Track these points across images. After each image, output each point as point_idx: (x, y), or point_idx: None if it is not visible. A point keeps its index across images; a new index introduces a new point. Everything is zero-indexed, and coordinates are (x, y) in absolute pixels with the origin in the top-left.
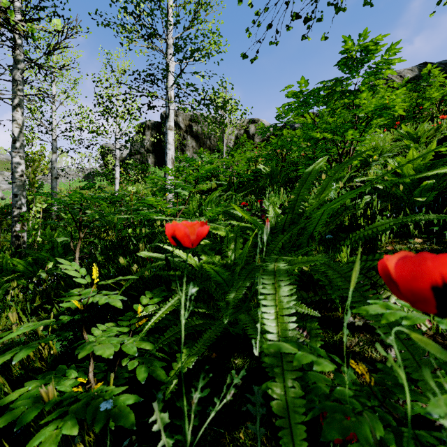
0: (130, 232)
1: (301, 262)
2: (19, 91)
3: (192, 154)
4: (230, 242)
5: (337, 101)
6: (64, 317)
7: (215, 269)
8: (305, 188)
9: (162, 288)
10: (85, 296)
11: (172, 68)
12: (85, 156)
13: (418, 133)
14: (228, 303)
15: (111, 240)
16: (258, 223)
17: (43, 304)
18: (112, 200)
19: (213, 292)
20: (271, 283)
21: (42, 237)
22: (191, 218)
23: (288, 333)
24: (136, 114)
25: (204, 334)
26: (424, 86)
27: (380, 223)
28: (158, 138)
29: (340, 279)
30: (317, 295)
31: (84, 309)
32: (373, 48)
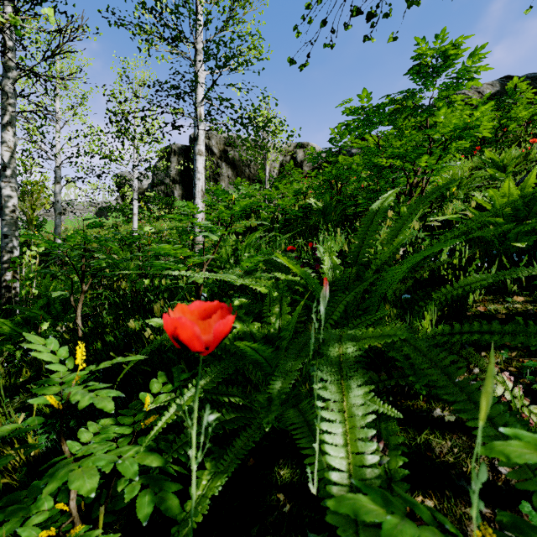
0: (147, 284)
1: (372, 337)
2: (10, 106)
3: (227, 184)
4: (274, 303)
5: (407, 120)
6: (33, 421)
7: (252, 346)
8: (371, 231)
9: (181, 368)
10: (68, 386)
11: (202, 78)
12: (96, 187)
13: (505, 160)
14: (271, 399)
15: (122, 294)
16: (311, 277)
17: (32, 378)
18: (128, 241)
19: (250, 374)
20: (334, 379)
21: (37, 289)
22: (224, 267)
23: (366, 473)
24: (159, 136)
25: (236, 440)
26: (509, 103)
27: (474, 278)
28: (187, 166)
29: (434, 368)
30: (392, 378)
31: (62, 408)
32: (453, 53)
